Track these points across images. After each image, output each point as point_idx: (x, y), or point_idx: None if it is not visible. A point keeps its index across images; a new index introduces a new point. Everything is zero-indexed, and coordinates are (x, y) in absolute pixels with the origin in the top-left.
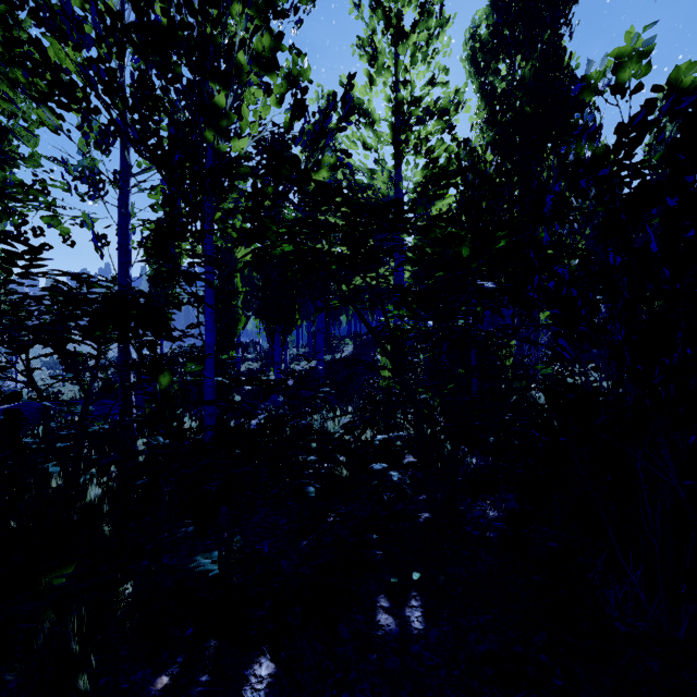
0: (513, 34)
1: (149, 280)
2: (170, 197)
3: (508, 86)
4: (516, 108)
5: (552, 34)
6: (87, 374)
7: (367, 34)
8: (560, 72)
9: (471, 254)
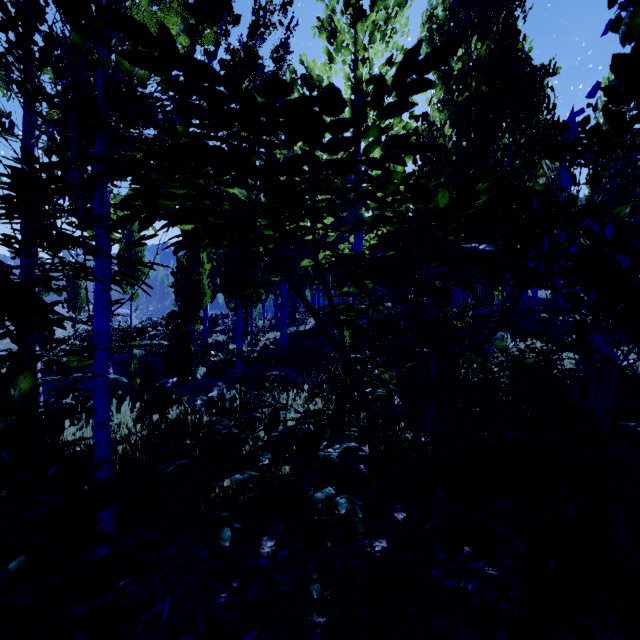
0: (469, 15)
1: (1, 244)
2: (60, 142)
3: (464, 66)
4: (472, 87)
5: (508, 15)
6: (64, 345)
7: (327, 14)
8: (515, 53)
9: (450, 203)
